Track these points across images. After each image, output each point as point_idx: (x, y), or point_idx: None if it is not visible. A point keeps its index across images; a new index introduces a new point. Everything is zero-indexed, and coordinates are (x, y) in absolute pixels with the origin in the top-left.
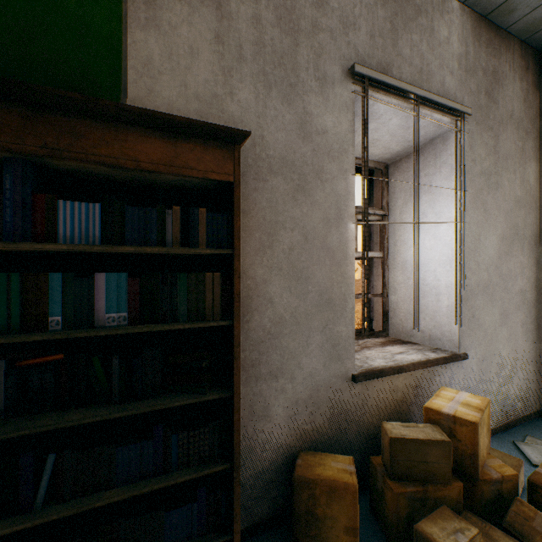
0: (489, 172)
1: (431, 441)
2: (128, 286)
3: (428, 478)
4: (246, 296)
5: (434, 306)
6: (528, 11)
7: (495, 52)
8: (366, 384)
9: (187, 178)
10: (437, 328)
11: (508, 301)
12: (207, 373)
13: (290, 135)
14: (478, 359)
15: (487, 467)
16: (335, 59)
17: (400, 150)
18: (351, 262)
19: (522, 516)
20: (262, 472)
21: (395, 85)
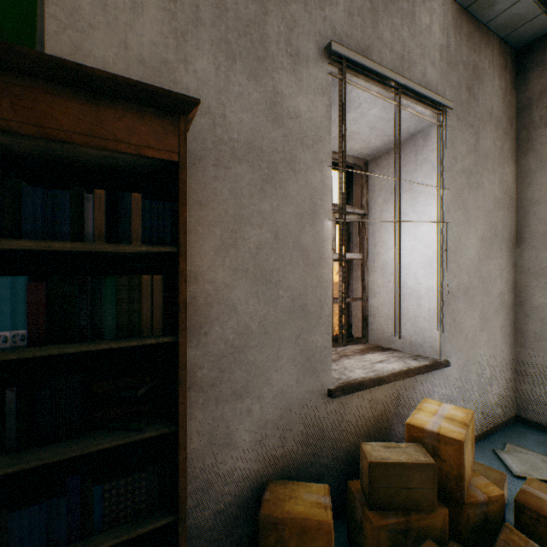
0: (469, 171)
1: (414, 465)
2: (28, 294)
3: (412, 506)
4: (204, 304)
5: (414, 311)
6: (508, 5)
7: (476, 46)
8: (344, 399)
9: (115, 153)
10: (418, 333)
11: (488, 304)
12: (146, 402)
13: (257, 116)
14: (459, 366)
15: (472, 488)
16: (310, 35)
17: (380, 145)
18: (328, 263)
19: (513, 546)
20: (224, 509)
21: (375, 69)
